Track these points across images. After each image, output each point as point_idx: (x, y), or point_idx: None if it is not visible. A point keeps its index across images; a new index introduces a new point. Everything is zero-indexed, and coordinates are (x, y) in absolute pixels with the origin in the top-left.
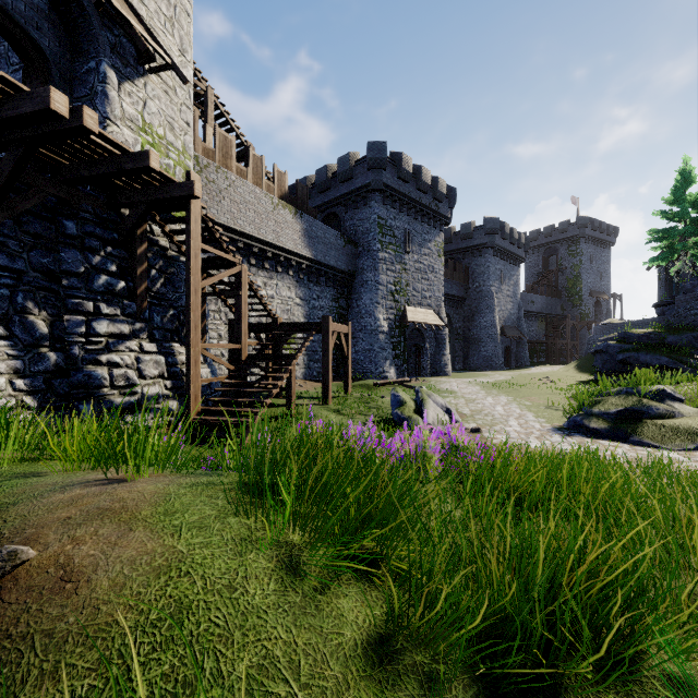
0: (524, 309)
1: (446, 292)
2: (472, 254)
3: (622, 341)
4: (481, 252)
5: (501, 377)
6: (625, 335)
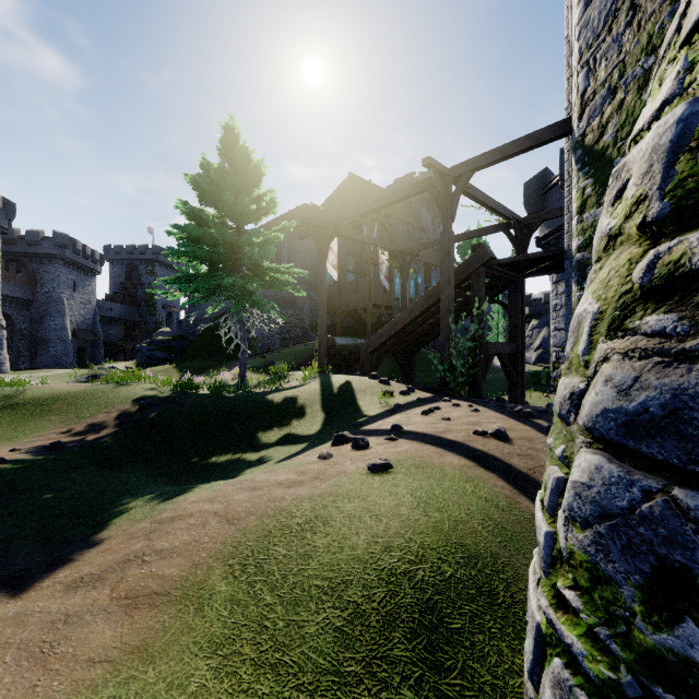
0: (102, 314)
1: (7, 294)
2: (41, 261)
3: (151, 344)
4: (51, 261)
5: (62, 372)
6: (153, 340)
